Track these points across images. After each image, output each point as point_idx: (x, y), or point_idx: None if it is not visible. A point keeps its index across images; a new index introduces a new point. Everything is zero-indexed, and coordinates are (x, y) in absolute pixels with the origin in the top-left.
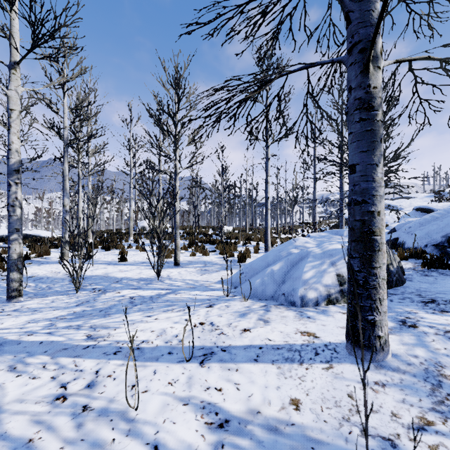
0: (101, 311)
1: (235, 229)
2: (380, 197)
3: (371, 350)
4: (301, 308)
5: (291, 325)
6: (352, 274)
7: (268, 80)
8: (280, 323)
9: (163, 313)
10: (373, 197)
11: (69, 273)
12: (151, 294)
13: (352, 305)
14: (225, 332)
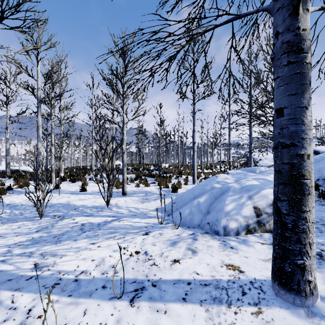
0: (55, 237)
1: (170, 166)
2: (309, 140)
3: (301, 295)
4: (224, 237)
5: (216, 257)
6: (280, 216)
7: (195, 34)
8: (206, 253)
9: (106, 240)
10: (302, 140)
11: (34, 203)
12: (99, 221)
13: (280, 247)
14: (157, 262)
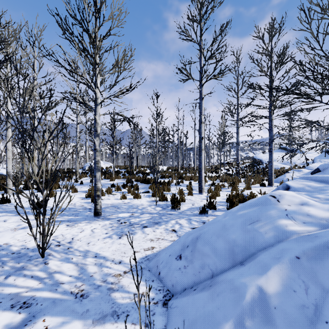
0: None
1: (168, 168)
2: None
3: None
4: None
5: None
6: None
7: None
8: None
9: None
10: None
11: None
12: None
13: None
14: None
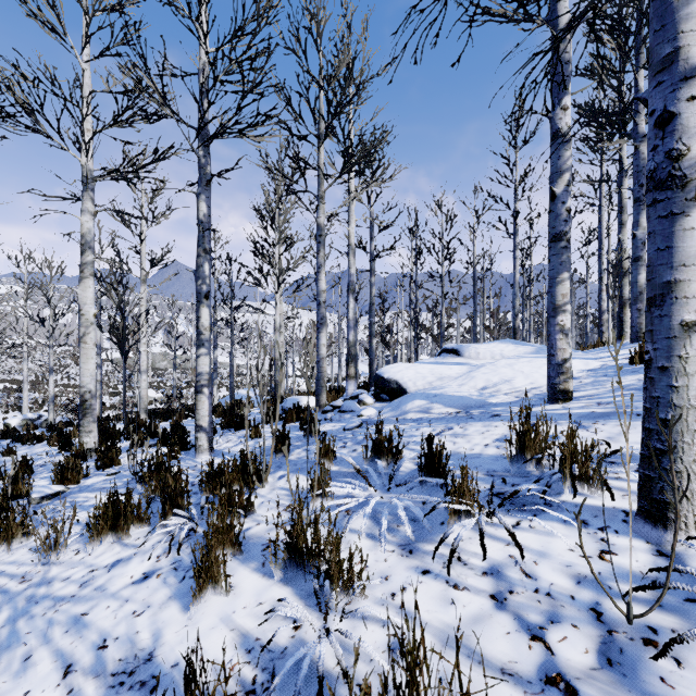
0: None
1: None
2: None
3: None
4: None
5: None
6: None
7: None
8: None
9: None
10: None
11: None
12: None
13: None
14: None
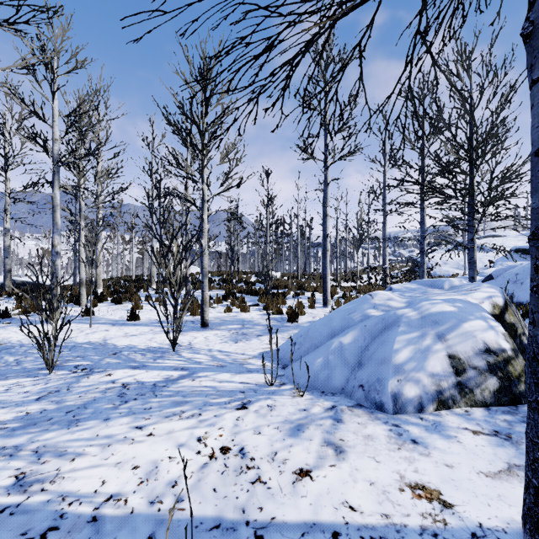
0: (69, 412)
1: (283, 275)
2: None
3: None
4: (396, 416)
5: (387, 464)
6: None
7: (345, 2)
8: (364, 454)
9: (165, 420)
10: None
11: (38, 345)
12: (156, 378)
13: None
14: (264, 476)
